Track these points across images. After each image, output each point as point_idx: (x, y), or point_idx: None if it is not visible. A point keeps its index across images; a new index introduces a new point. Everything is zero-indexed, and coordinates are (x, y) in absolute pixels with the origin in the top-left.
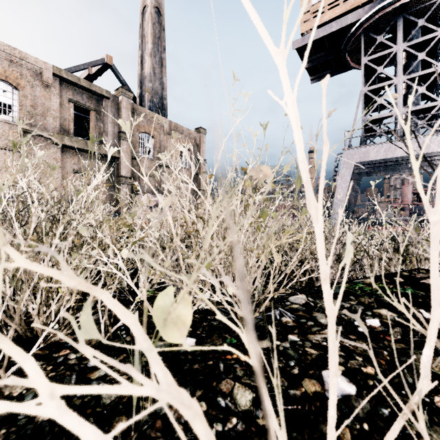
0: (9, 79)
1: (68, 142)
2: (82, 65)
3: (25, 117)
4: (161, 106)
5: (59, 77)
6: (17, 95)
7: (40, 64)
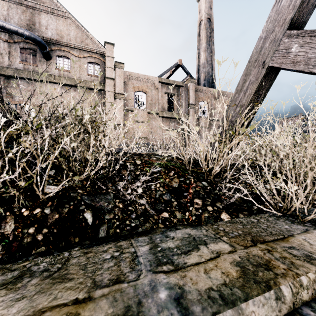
0: (143, 90)
1: (165, 115)
2: (167, 70)
3: (148, 106)
4: (211, 81)
5: (161, 82)
6: (145, 97)
7: (154, 79)
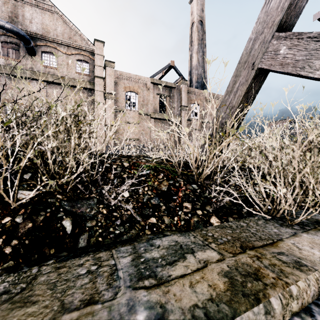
0: (135, 90)
1: (157, 116)
2: (159, 71)
3: (140, 107)
4: (203, 83)
5: (153, 83)
6: (137, 97)
7: (145, 79)
